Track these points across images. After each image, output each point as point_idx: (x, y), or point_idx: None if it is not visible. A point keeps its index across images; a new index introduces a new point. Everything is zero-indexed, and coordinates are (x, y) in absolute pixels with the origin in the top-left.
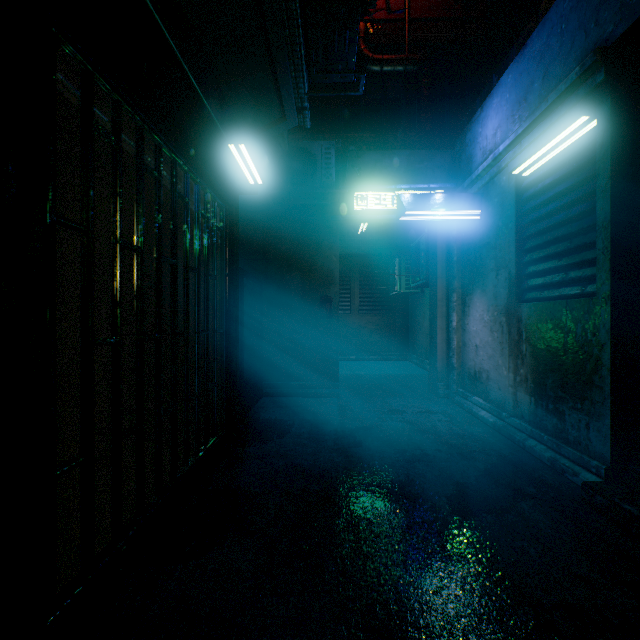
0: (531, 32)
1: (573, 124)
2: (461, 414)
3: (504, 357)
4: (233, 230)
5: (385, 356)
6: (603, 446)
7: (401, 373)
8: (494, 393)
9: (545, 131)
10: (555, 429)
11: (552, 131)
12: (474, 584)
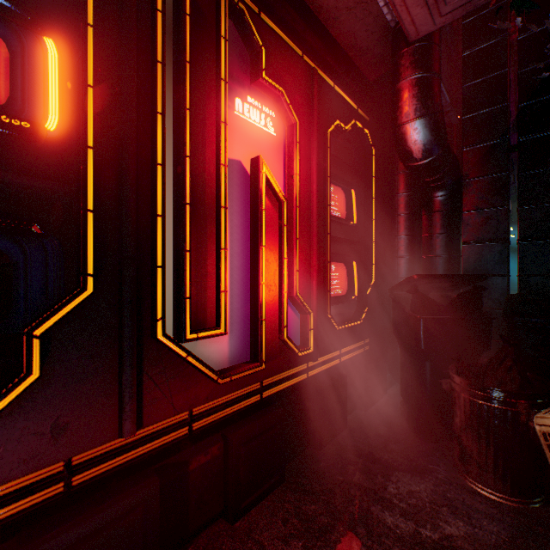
0: None
1: None
2: None
3: None
4: None
5: None
6: None
7: None
8: None
9: None
10: None
11: None
12: None
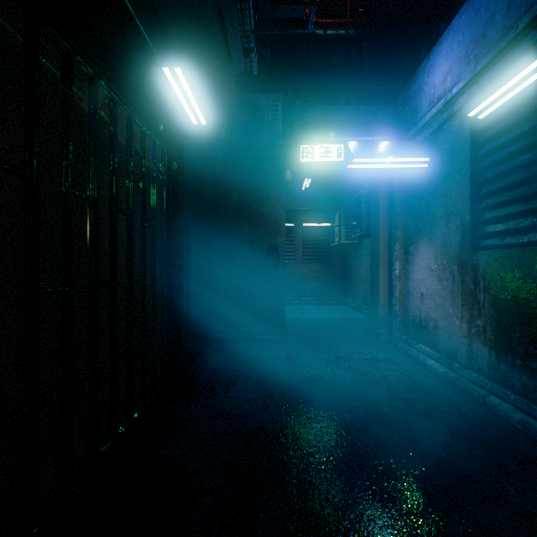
0: None
1: None
2: (407, 362)
3: (456, 306)
4: (177, 175)
5: (325, 301)
6: None
7: (342, 317)
8: (443, 342)
9: (511, 63)
10: (525, 388)
11: (524, 59)
12: None
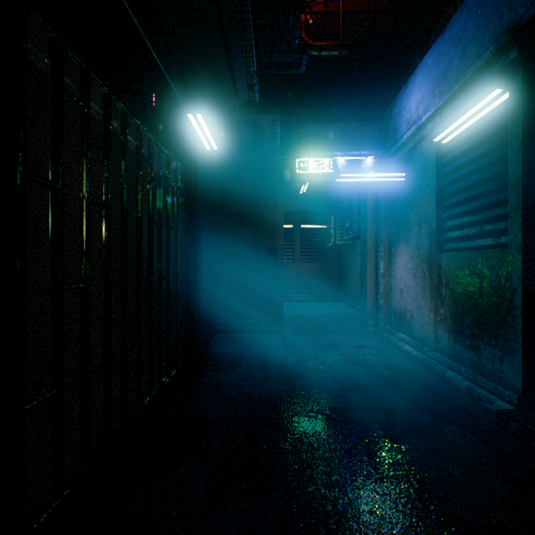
0: (449, 19)
1: (488, 96)
2: (388, 348)
3: (426, 299)
4: (192, 190)
5: (322, 298)
6: (515, 378)
7: (336, 312)
8: (417, 330)
9: (462, 103)
10: (471, 362)
11: (469, 103)
12: (406, 505)
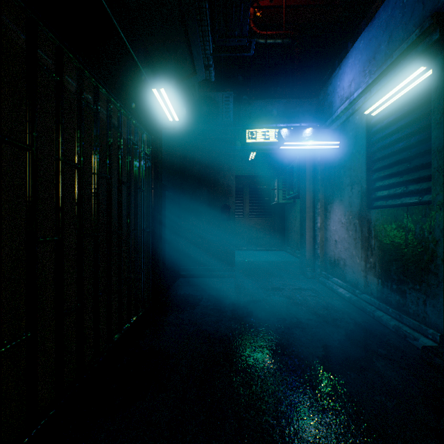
0: (378, 8)
1: (413, 73)
2: (324, 290)
3: (357, 249)
4: (157, 155)
5: (268, 247)
6: (438, 318)
7: (279, 260)
8: (349, 275)
9: (390, 80)
10: (398, 304)
11: (396, 80)
12: (346, 435)
